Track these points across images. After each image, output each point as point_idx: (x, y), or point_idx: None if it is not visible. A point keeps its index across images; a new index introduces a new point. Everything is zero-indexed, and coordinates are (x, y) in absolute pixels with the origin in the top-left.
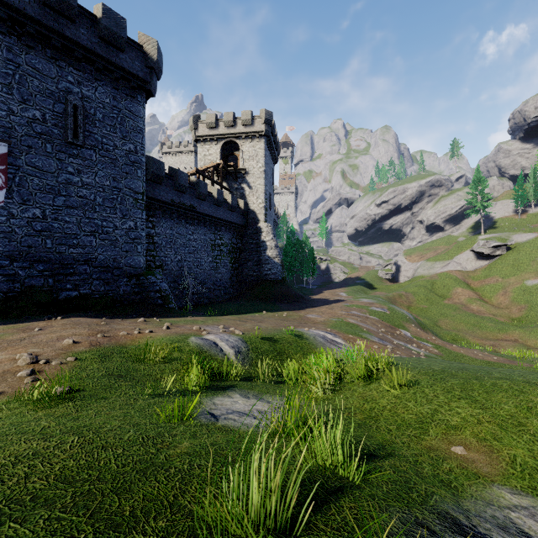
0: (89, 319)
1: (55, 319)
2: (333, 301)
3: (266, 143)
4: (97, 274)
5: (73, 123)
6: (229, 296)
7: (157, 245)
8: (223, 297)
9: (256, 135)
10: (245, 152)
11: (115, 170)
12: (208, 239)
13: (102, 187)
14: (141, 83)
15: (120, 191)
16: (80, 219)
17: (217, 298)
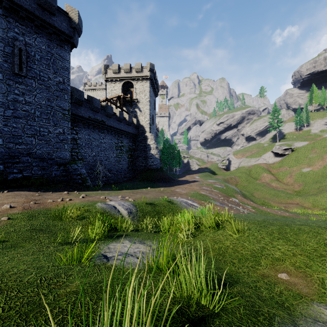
0: (27, 192)
1: (3, 192)
2: (191, 181)
3: (150, 83)
4: (36, 163)
5: (19, 61)
6: (127, 178)
7: (79, 145)
8: (123, 179)
9: (144, 78)
10: (137, 89)
11: (49, 94)
12: (113, 143)
13: (39, 105)
14: (67, 37)
15: (53, 108)
16: (23, 126)
17: (119, 180)
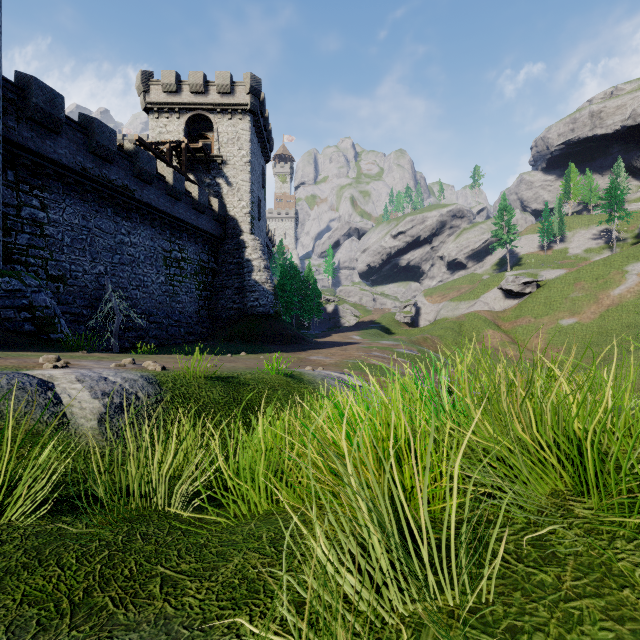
0: None
1: None
2: (345, 343)
3: (253, 123)
4: None
5: None
6: (196, 337)
7: (52, 241)
8: (184, 337)
9: (238, 110)
10: (222, 133)
11: None
12: (157, 248)
13: None
14: None
15: None
16: None
17: (173, 339)
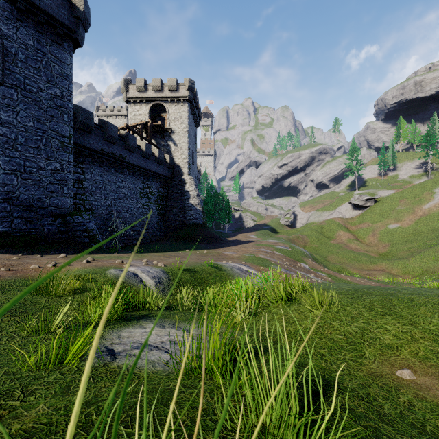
0: (1, 255)
1: None
2: (245, 241)
3: (190, 107)
4: (19, 212)
5: None
6: (157, 238)
7: (87, 190)
8: (151, 239)
9: (181, 100)
10: (171, 114)
11: (39, 111)
12: (136, 188)
13: (24, 127)
14: (67, 31)
15: (45, 133)
16: None
17: (145, 240)
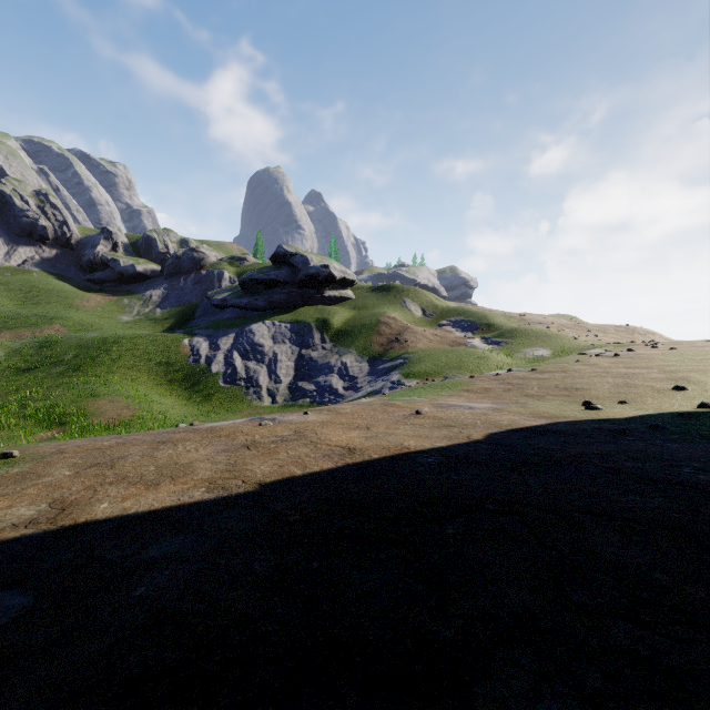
0: None
1: None
2: None
3: None
4: None
5: None
6: None
7: None
8: None
9: None
10: None
11: None
12: None
13: None
14: None
15: None
16: None
17: None
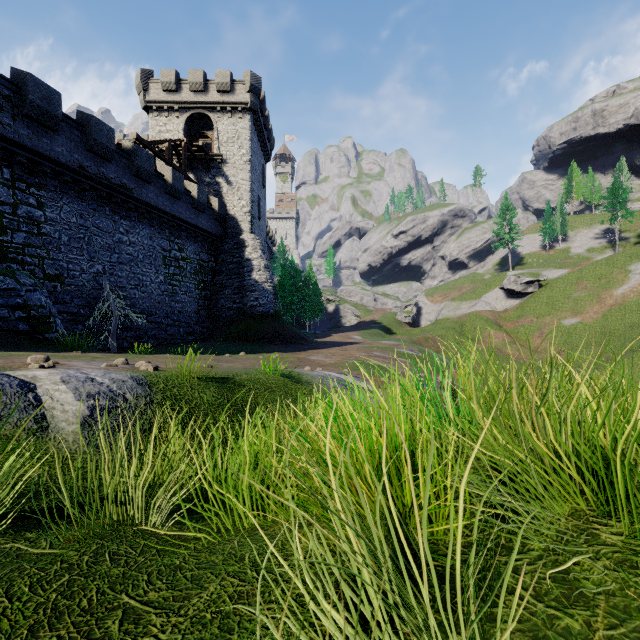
0: None
1: None
2: (345, 343)
3: (253, 122)
4: None
5: None
6: (195, 337)
7: (49, 240)
8: (183, 337)
9: (238, 108)
10: (222, 132)
11: None
12: (156, 247)
13: None
14: None
15: None
16: None
17: (172, 339)
